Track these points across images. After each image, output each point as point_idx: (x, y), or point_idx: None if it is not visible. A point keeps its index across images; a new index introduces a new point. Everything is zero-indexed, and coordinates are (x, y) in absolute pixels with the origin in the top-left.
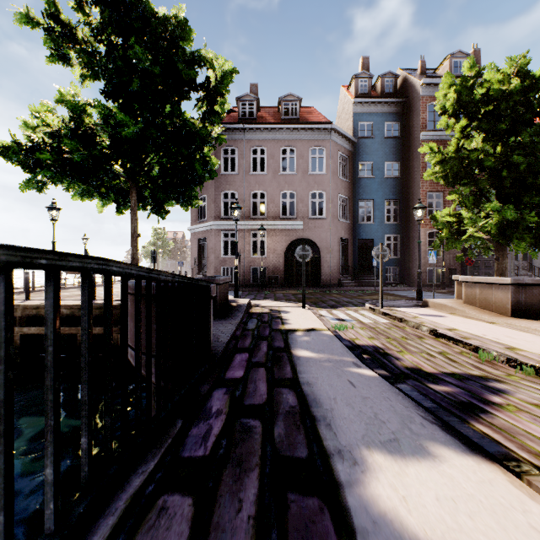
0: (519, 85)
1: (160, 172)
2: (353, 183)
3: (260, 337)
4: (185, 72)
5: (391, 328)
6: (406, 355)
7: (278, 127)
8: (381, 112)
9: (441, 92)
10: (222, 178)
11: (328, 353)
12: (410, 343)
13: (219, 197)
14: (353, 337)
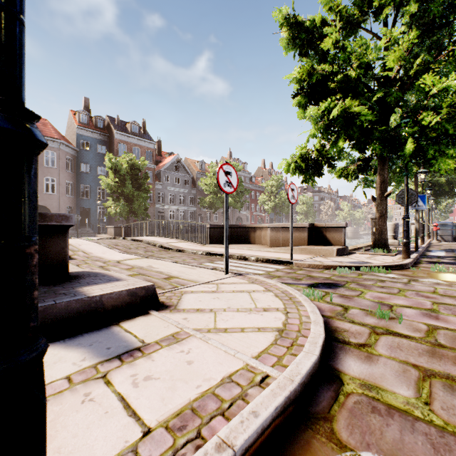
0: (126, 167)
1: None
2: (77, 174)
3: None
4: None
5: None
6: None
7: None
8: (95, 138)
9: (107, 157)
10: None
11: None
12: None
13: None
14: None
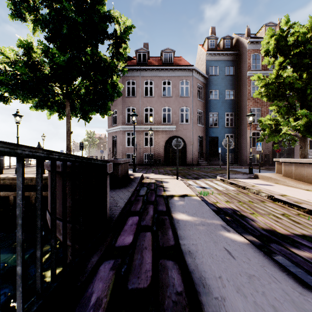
0: None
1: (85, 92)
2: (206, 103)
3: (148, 201)
4: (100, 24)
5: (239, 194)
6: (258, 217)
7: (161, 68)
8: (223, 60)
9: (265, 41)
10: (126, 99)
11: (200, 216)
12: (257, 206)
13: (125, 110)
14: (214, 201)
